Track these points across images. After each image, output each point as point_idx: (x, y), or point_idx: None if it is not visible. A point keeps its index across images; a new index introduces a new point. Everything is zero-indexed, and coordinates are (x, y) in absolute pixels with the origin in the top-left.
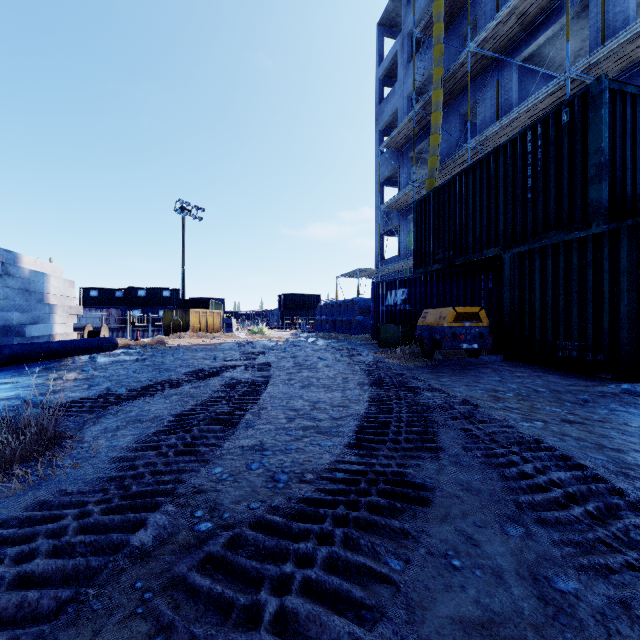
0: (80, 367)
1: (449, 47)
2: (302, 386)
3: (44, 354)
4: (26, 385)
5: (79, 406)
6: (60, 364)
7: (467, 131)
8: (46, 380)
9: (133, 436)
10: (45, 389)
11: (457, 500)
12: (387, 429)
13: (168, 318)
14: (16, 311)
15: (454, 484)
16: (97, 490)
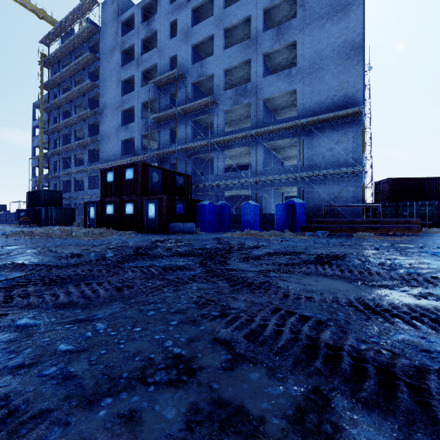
0: None
1: (52, 139)
2: None
3: None
4: None
5: None
6: None
7: None
8: None
9: None
10: None
11: None
12: None
13: None
14: None
15: None
16: None
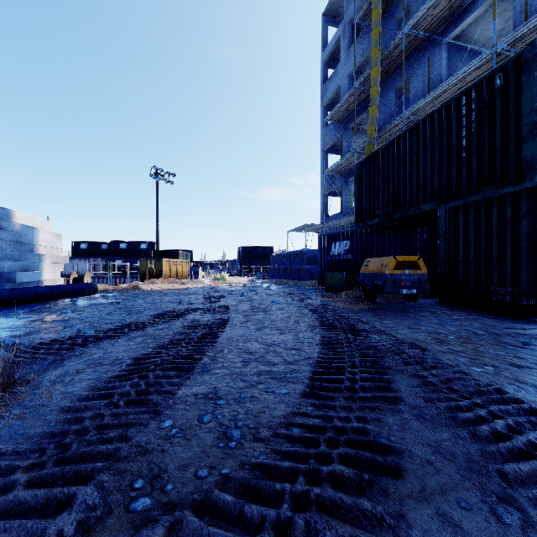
0: (61, 309)
1: (385, 31)
2: (257, 328)
3: (31, 298)
4: (7, 326)
5: (47, 348)
6: (44, 306)
7: (401, 104)
8: (27, 321)
9: (90, 381)
10: (23, 330)
11: (430, 467)
12: (341, 375)
13: (144, 266)
14: (8, 260)
15: (422, 444)
16: (34, 449)
